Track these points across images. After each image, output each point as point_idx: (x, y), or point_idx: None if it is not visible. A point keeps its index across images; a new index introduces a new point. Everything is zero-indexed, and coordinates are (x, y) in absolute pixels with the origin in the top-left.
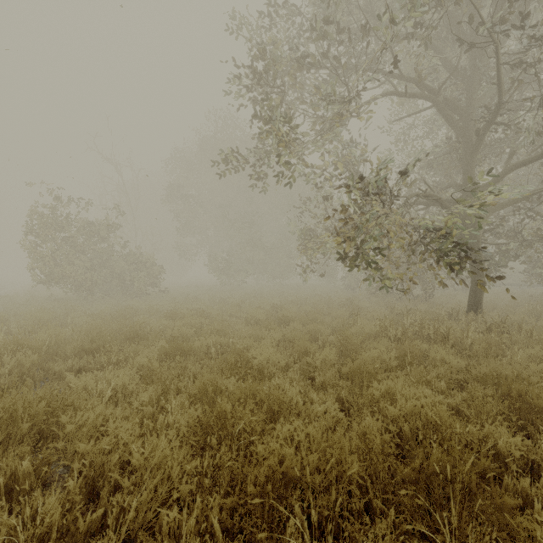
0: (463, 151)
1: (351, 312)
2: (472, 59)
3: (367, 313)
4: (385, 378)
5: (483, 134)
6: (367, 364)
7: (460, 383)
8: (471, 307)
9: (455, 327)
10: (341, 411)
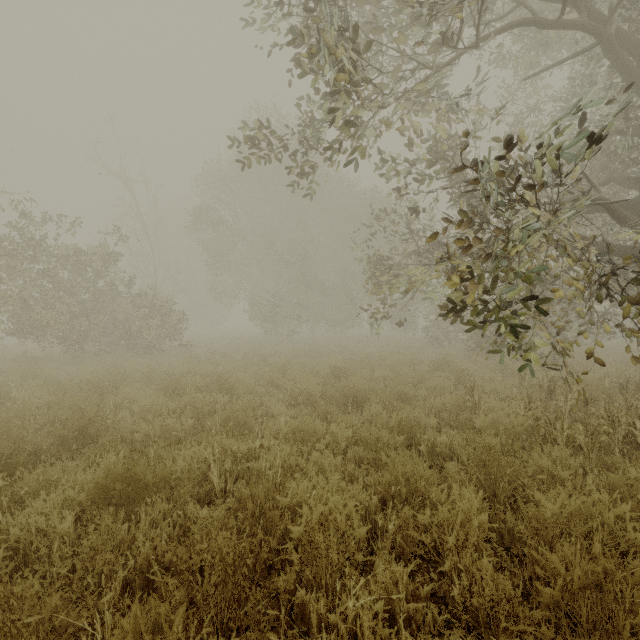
0: None
1: (455, 381)
2: None
3: (484, 384)
4: None
5: None
6: (612, 575)
7: None
8: None
9: None
10: None
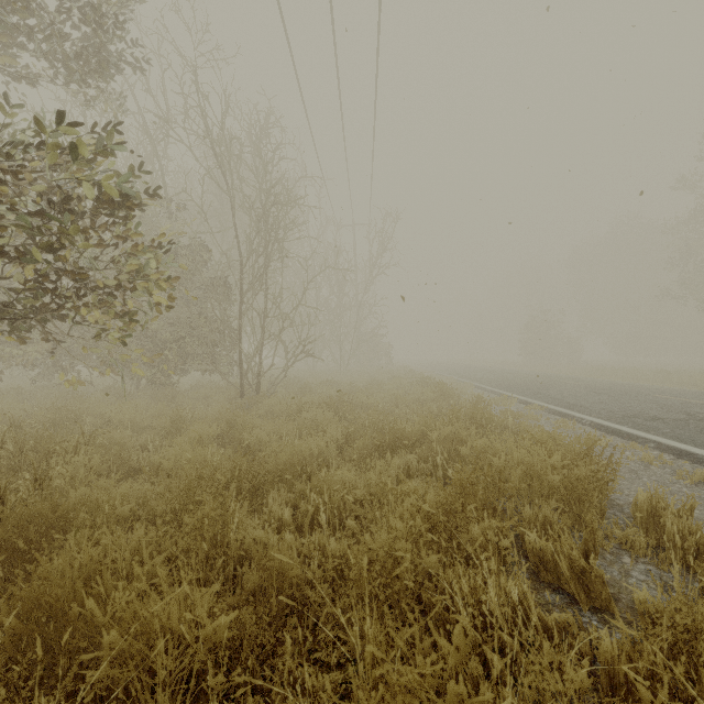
0: None
1: None
2: None
3: None
4: None
5: None
6: None
7: None
8: None
9: None
10: None
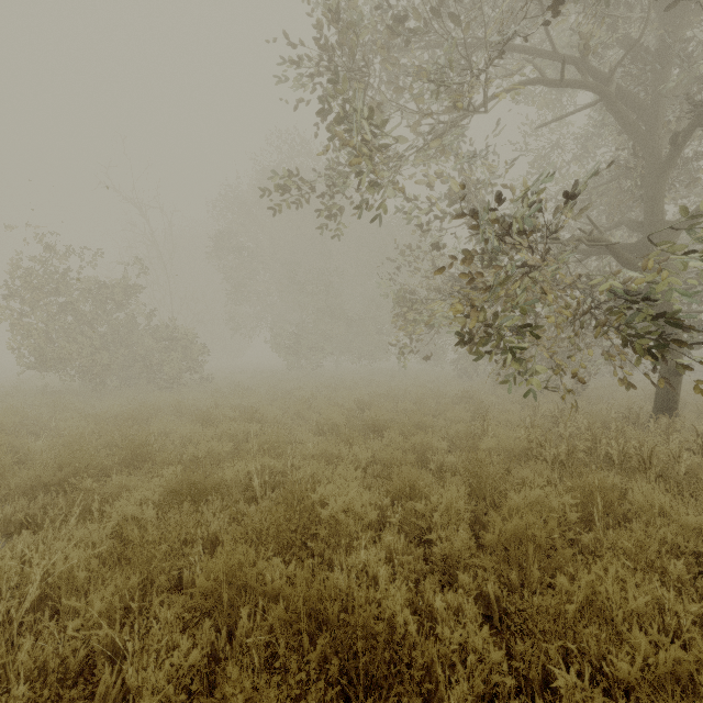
0: (646, 169)
1: (473, 412)
2: (662, 27)
3: (499, 414)
4: (571, 559)
5: (682, 139)
6: (533, 527)
7: (695, 554)
8: (660, 407)
9: (650, 443)
10: (486, 622)
